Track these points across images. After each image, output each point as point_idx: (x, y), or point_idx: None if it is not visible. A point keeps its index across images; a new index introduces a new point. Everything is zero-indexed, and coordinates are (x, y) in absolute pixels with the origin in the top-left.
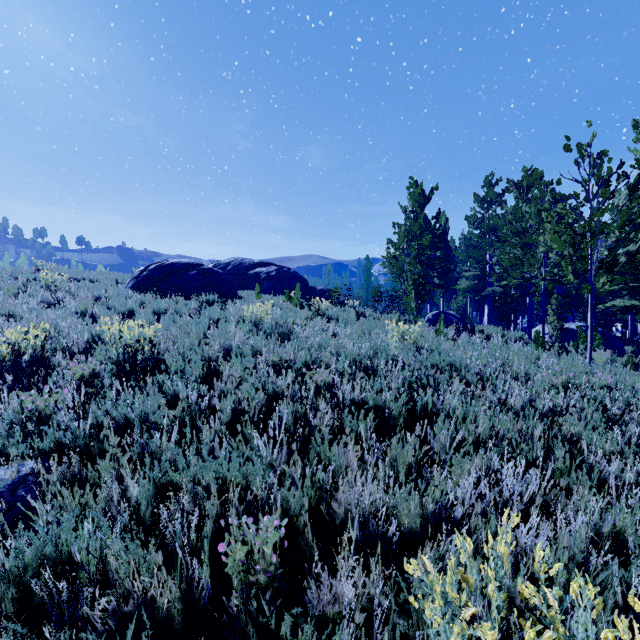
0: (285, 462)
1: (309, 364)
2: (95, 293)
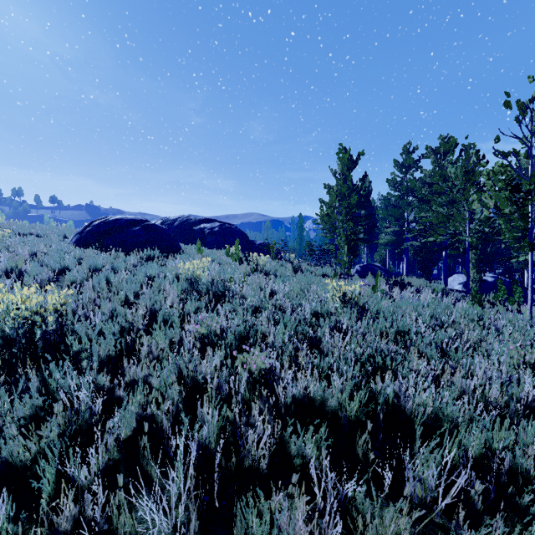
0: (196, 530)
1: (243, 335)
2: (33, 249)
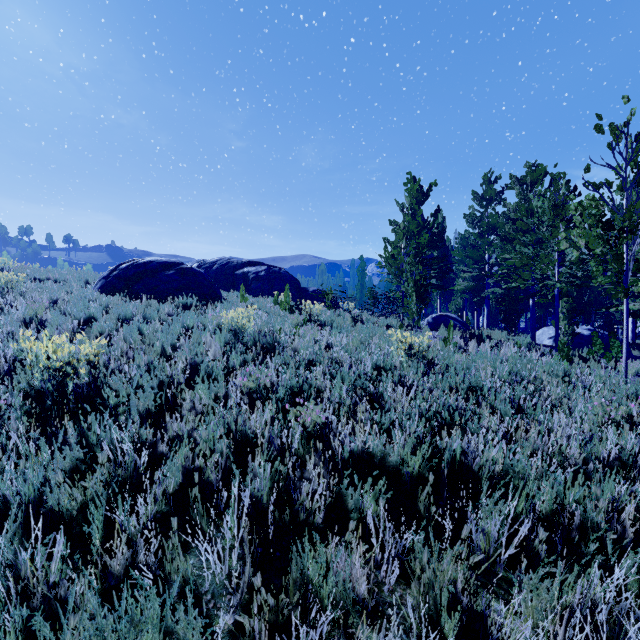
0: (250, 576)
1: (296, 390)
2: (53, 295)
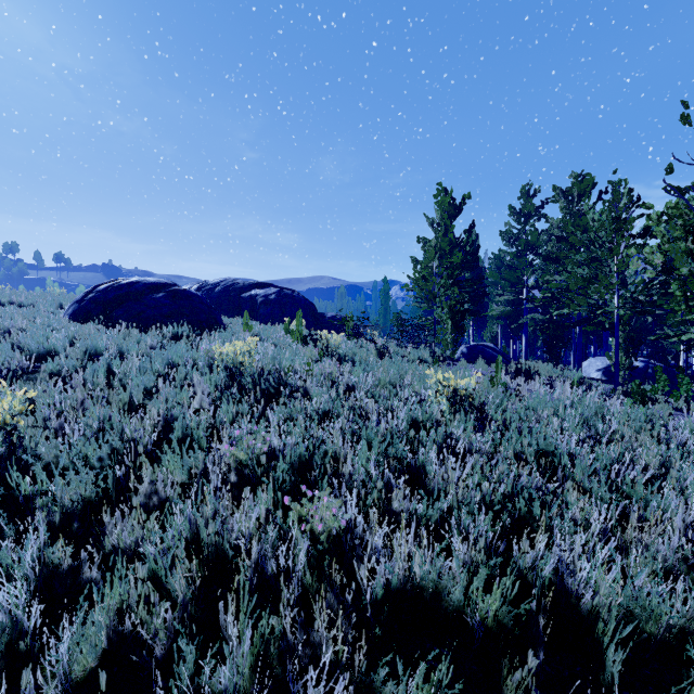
0: None
1: (304, 461)
2: (8, 324)
